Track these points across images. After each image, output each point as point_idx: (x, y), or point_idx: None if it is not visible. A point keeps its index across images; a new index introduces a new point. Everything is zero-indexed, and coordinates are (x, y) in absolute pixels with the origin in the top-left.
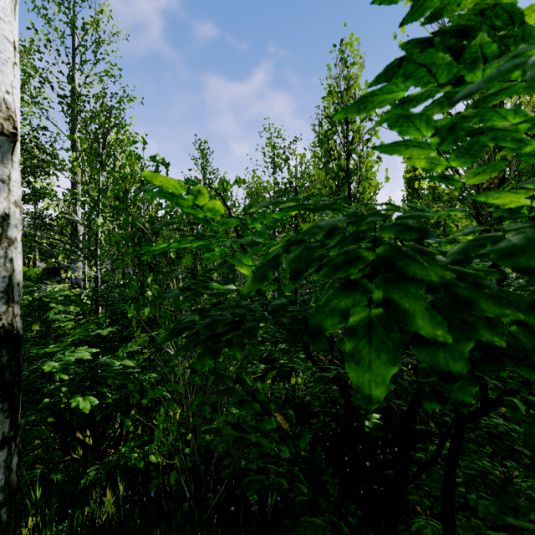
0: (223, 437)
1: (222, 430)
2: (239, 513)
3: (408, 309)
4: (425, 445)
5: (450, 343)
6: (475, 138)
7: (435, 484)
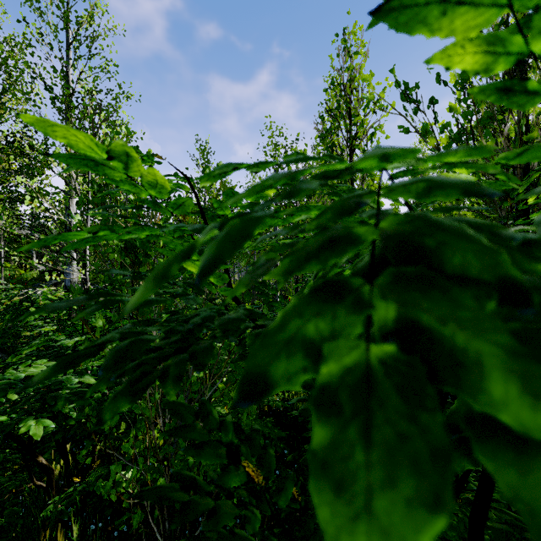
0: (200, 468)
1: (165, 493)
2: None
3: (459, 351)
4: None
5: None
6: None
7: (454, 532)
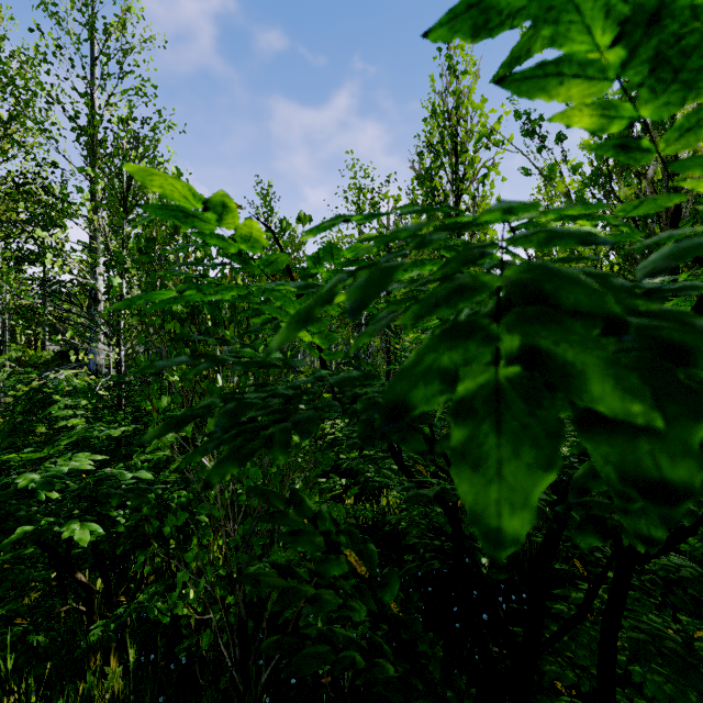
0: None
1: (262, 578)
2: (303, 688)
3: (570, 365)
4: (566, 592)
5: (661, 428)
6: (699, 35)
7: (584, 651)
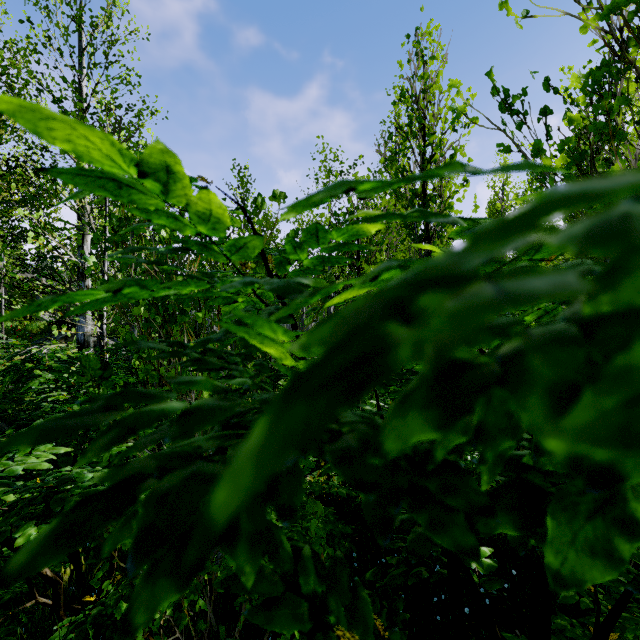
0: None
1: None
2: None
3: None
4: None
5: None
6: None
7: None
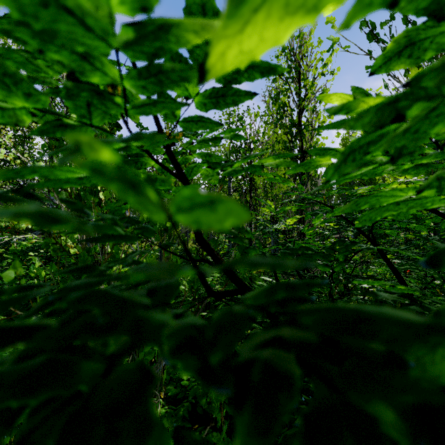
0: None
1: None
2: None
3: None
4: None
5: None
6: None
7: None
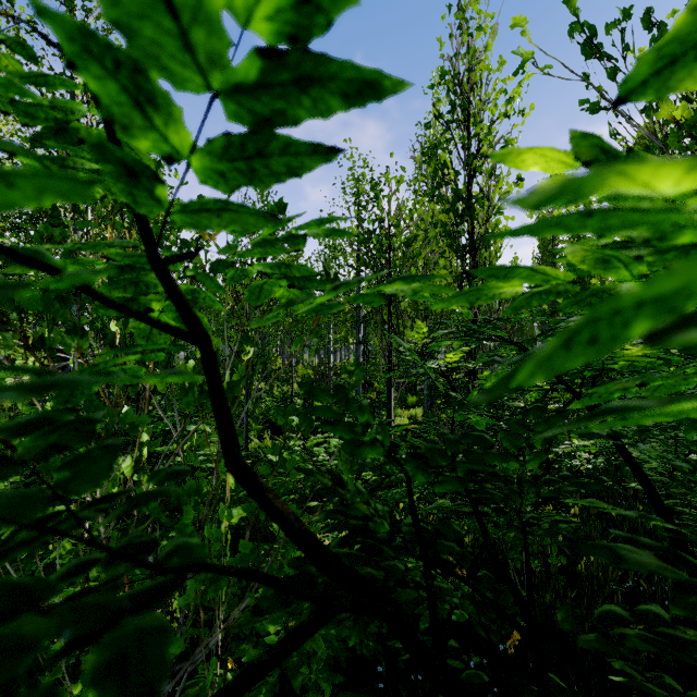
0: None
1: None
2: None
3: None
4: None
5: None
6: None
7: None
